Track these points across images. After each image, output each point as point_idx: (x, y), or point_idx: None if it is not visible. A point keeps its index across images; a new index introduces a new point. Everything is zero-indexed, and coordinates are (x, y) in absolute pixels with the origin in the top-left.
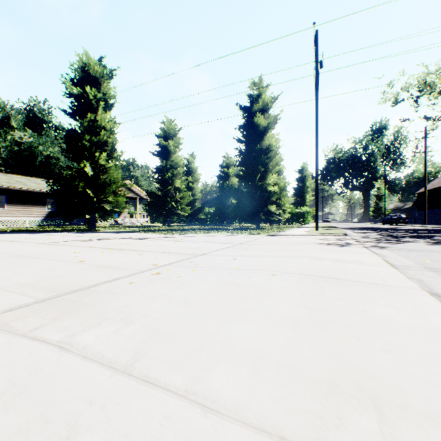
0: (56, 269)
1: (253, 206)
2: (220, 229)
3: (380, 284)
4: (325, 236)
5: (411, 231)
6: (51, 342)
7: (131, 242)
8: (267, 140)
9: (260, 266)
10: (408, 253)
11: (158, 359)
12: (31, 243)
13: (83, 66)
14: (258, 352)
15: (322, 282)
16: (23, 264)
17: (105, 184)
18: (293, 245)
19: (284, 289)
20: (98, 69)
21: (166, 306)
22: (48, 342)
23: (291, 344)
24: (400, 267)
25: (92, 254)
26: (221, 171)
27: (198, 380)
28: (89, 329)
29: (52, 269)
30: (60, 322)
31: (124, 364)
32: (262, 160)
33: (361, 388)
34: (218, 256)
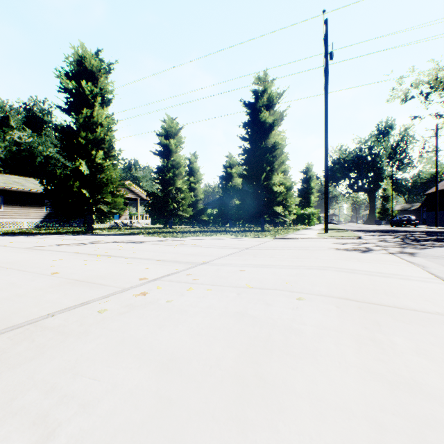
0: (14, 286)
1: (258, 207)
2: (223, 232)
3: None
4: (338, 239)
5: (426, 233)
6: None
7: (125, 246)
8: (273, 137)
9: (277, 282)
10: None
11: None
12: (13, 248)
13: (78, 59)
14: None
15: (374, 314)
16: None
17: (102, 184)
18: (308, 251)
19: (325, 328)
20: (95, 62)
21: (135, 373)
22: None
23: None
24: None
25: (73, 263)
26: (224, 171)
27: None
28: None
29: (11, 285)
30: None
31: None
32: (268, 158)
33: None
34: (222, 266)
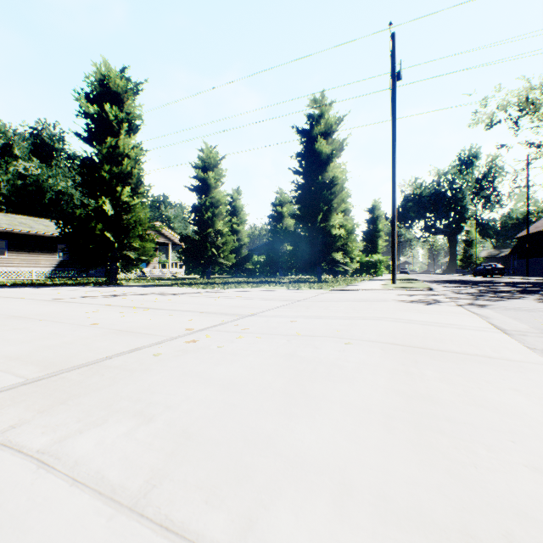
0: (58, 335)
1: (313, 253)
2: (272, 282)
3: (493, 357)
4: (405, 290)
5: (511, 284)
6: (28, 451)
7: (161, 298)
8: (331, 171)
9: (328, 331)
10: (517, 314)
11: (188, 484)
12: (33, 300)
13: (101, 79)
14: (341, 471)
15: (415, 355)
16: (17, 328)
17: (128, 226)
18: (367, 303)
19: (365, 364)
20: (121, 82)
21: (202, 391)
22: (24, 451)
23: (389, 455)
24: (512, 332)
25: (109, 315)
26: (273, 210)
27: (251, 526)
28: (88, 430)
29: (54, 334)
30: (49, 416)
31: (134, 495)
32: (325, 196)
33: (516, 542)
34: (272, 317)
